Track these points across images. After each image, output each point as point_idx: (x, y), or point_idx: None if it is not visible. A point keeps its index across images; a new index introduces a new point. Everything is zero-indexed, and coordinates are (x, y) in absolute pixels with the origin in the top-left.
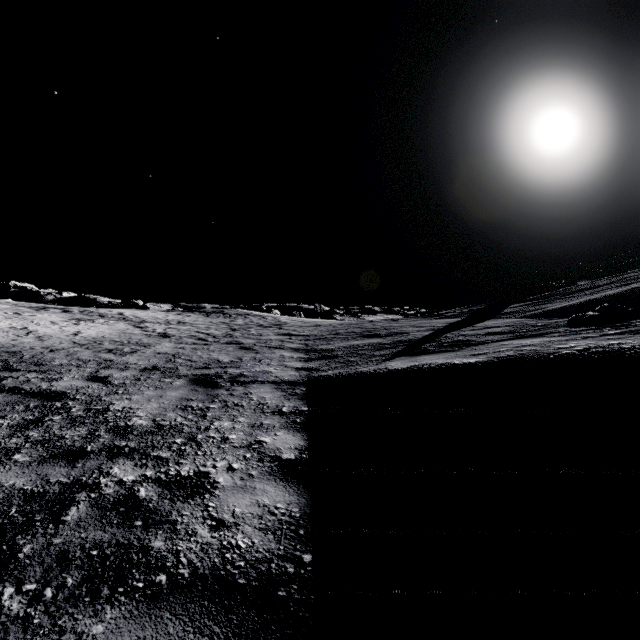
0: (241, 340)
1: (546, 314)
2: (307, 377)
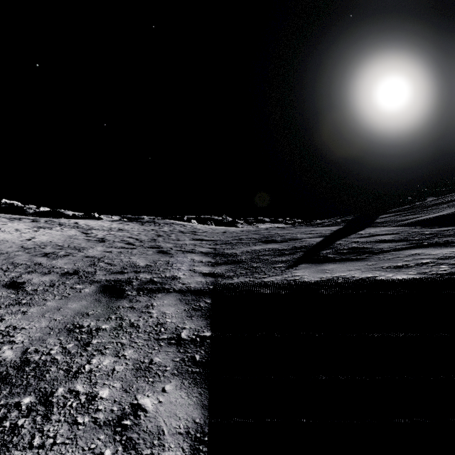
0: (161, 244)
1: (422, 223)
2: (213, 285)
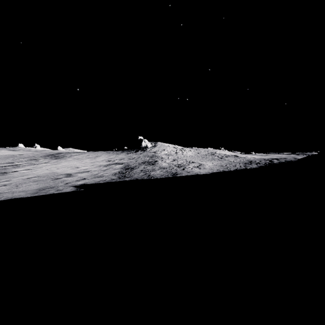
0: None
1: None
2: None
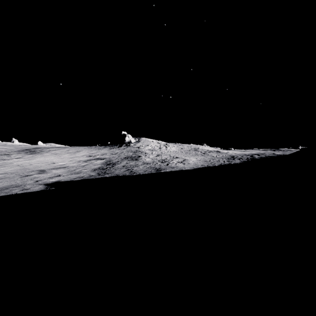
0: None
1: None
2: None
